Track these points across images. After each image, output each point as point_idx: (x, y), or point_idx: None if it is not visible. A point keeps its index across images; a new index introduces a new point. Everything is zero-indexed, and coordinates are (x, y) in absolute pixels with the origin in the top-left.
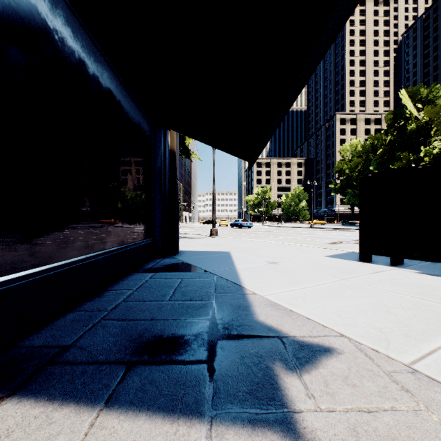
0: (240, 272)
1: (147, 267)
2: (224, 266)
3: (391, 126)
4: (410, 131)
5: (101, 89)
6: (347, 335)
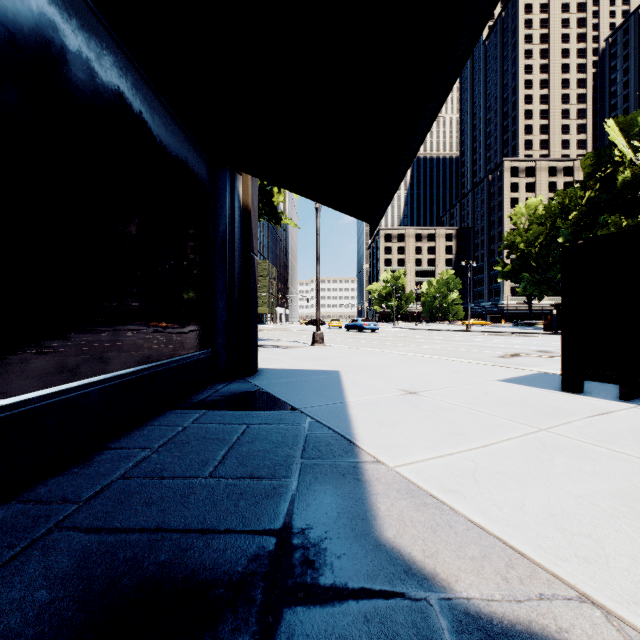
0: (354, 411)
1: (196, 398)
2: (326, 398)
3: (591, 176)
4: (622, 182)
5: (98, 84)
6: (597, 599)
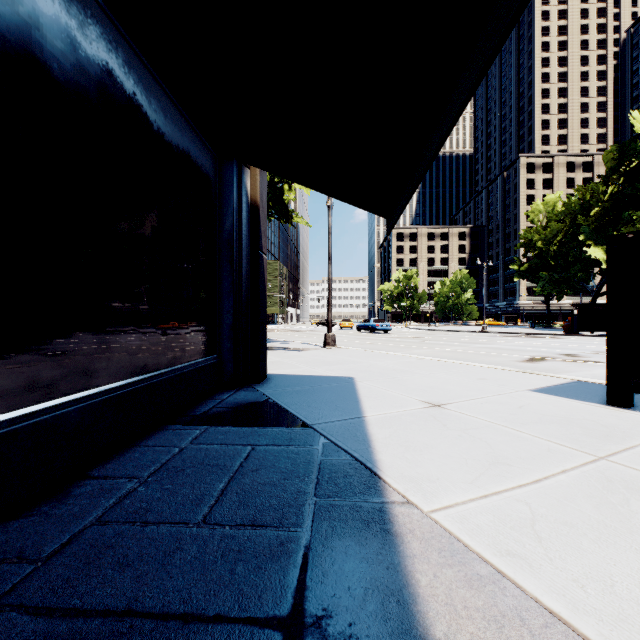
0: (373, 429)
1: (198, 410)
2: (341, 412)
3: (614, 170)
4: None
5: (81, 56)
6: None
